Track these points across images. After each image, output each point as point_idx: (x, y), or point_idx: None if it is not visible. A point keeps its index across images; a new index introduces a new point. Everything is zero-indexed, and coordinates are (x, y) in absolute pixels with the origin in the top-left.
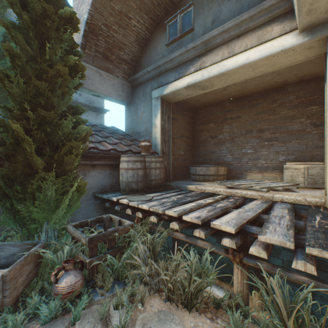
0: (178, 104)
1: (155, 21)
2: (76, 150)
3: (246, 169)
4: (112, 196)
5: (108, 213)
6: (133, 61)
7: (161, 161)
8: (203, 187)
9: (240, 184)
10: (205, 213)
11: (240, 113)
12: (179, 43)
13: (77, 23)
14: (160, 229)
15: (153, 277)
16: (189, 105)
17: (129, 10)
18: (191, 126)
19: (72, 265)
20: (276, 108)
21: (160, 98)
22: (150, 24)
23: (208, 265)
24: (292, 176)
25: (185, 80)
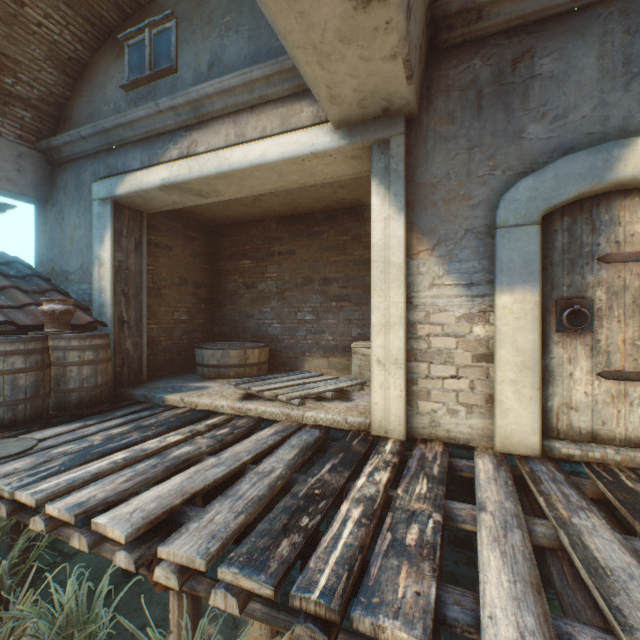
0: (173, 216)
1: (96, 26)
2: None
3: (305, 350)
4: None
5: None
6: (49, 104)
7: (100, 345)
8: (195, 399)
9: (265, 389)
10: (113, 488)
11: (295, 244)
12: (150, 91)
13: None
14: None
15: None
16: (202, 219)
17: None
18: (210, 261)
19: None
20: (348, 243)
21: (110, 202)
22: (86, 30)
23: (100, 607)
24: (361, 367)
25: (158, 172)
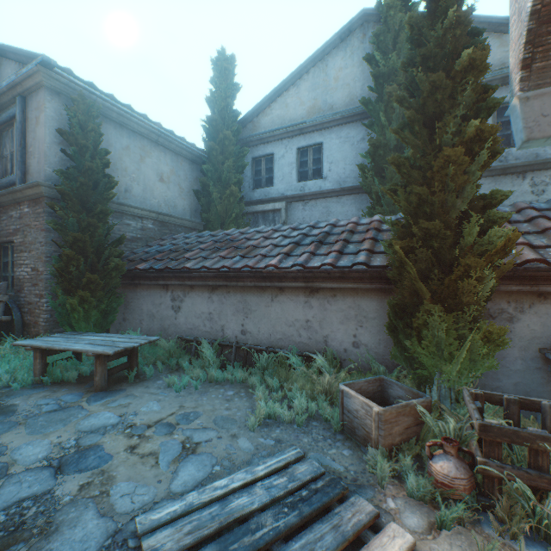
0: None
1: None
2: (476, 273)
3: None
4: None
5: None
6: None
7: None
8: None
9: None
10: None
11: None
12: None
13: (483, 59)
14: None
15: None
16: None
17: None
18: None
19: (452, 449)
20: None
21: None
22: None
23: None
24: None
25: None
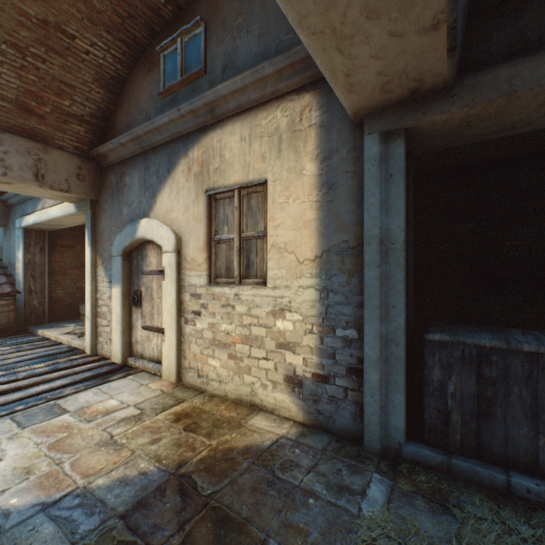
0: (76, 228)
1: None
2: None
3: None
4: None
5: None
6: None
7: (5, 304)
8: (46, 332)
9: (79, 328)
10: None
11: None
12: None
13: None
14: None
15: None
16: None
17: None
18: None
19: None
20: None
21: (22, 229)
22: None
23: None
24: None
25: (33, 217)
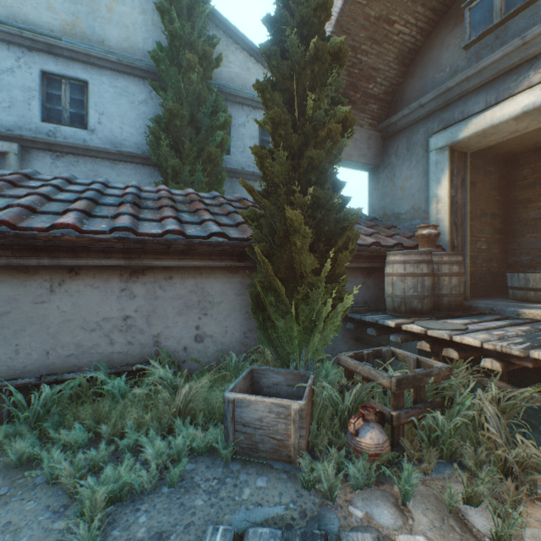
0: (475, 154)
1: (437, 11)
2: (352, 245)
3: None
4: (380, 319)
5: (360, 346)
6: (387, 94)
7: (460, 261)
8: None
9: None
10: None
11: None
12: (497, 35)
13: (345, 56)
14: (495, 385)
15: (524, 469)
16: (498, 153)
17: (393, 9)
18: (502, 193)
19: (372, 415)
20: None
21: (447, 148)
22: (428, 20)
23: None
24: None
25: (516, 102)
